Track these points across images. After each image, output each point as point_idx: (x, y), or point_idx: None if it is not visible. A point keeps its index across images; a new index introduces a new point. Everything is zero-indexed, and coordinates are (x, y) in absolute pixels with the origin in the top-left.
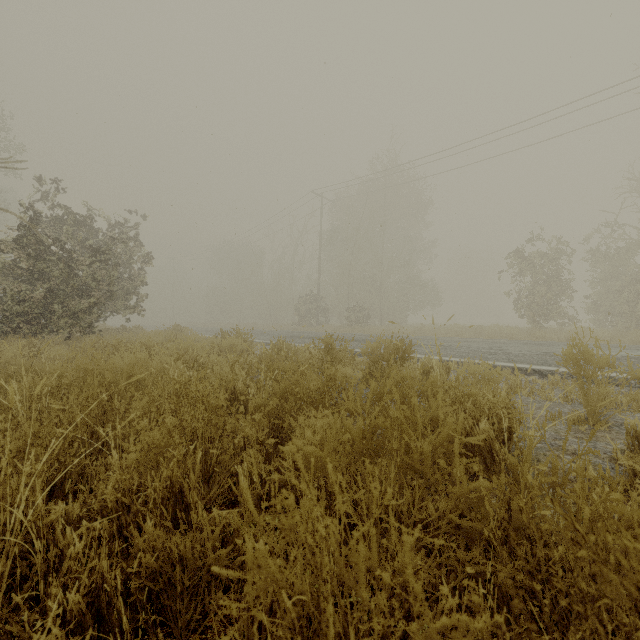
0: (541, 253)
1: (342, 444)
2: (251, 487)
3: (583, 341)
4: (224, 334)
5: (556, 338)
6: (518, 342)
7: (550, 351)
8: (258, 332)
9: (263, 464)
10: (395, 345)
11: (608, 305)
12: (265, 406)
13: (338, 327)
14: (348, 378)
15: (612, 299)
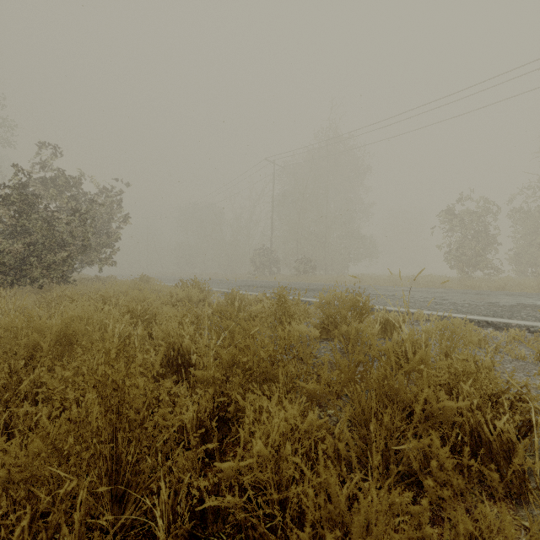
0: (469, 211)
1: (304, 449)
2: (171, 529)
3: (511, 290)
4: (184, 284)
5: (485, 287)
6: (457, 291)
7: (494, 301)
8: (218, 281)
9: (196, 474)
10: (352, 299)
11: (530, 257)
12: (207, 378)
13: (288, 276)
14: (303, 335)
15: (533, 252)
